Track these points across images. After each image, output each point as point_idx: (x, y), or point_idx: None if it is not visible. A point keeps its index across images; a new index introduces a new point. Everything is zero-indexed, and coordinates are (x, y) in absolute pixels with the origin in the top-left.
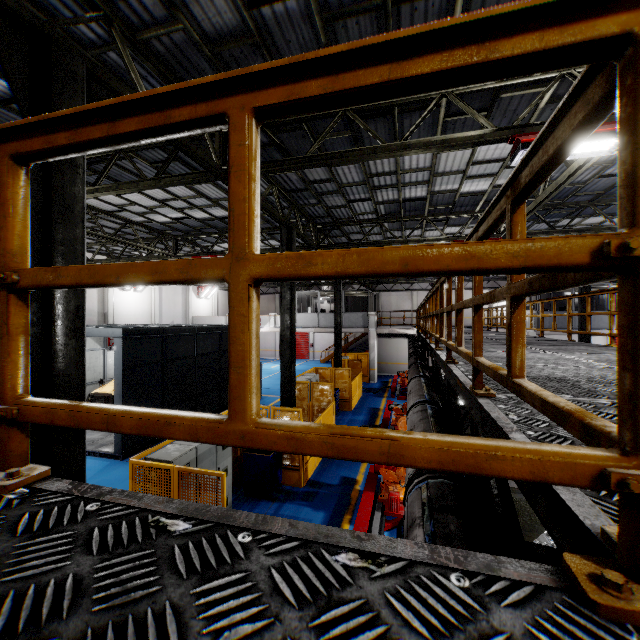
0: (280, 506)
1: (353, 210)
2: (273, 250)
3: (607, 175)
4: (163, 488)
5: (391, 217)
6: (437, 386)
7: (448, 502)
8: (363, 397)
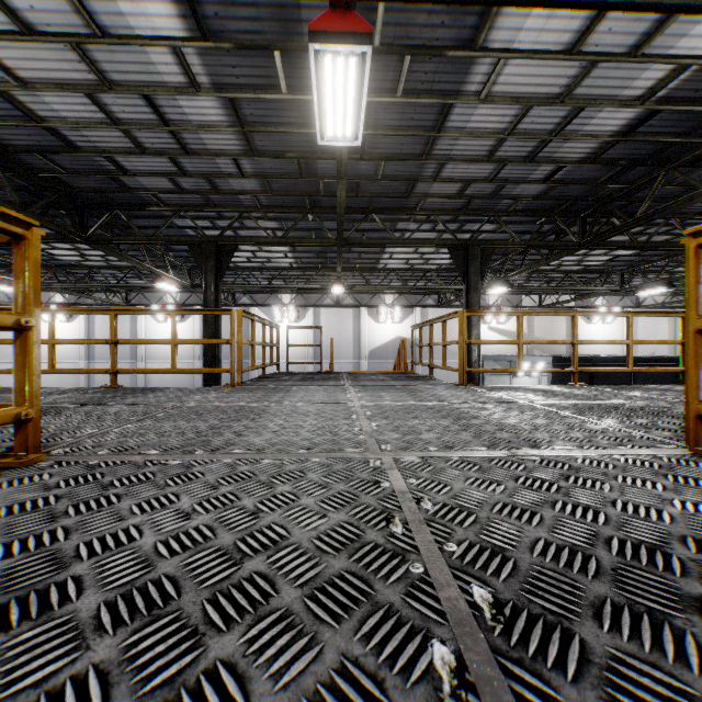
0: None
1: None
2: None
3: None
4: None
5: None
6: None
7: None
8: None
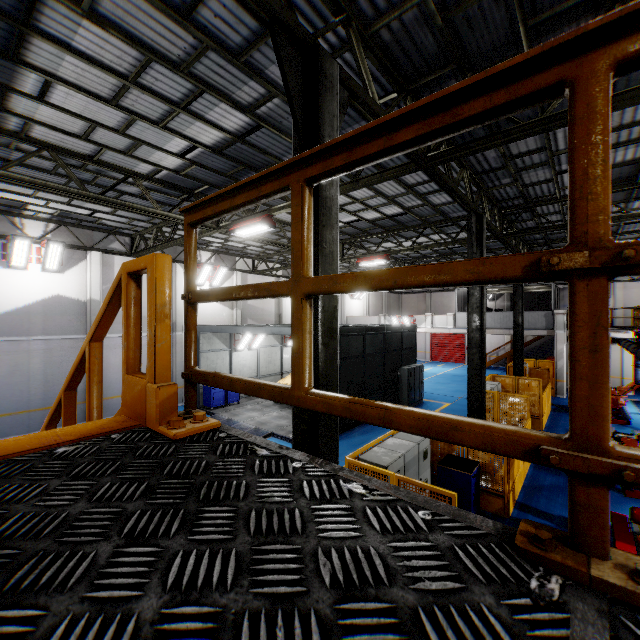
0: None
1: (559, 184)
2: (445, 244)
3: None
4: None
5: (616, 185)
6: None
7: None
8: (553, 414)
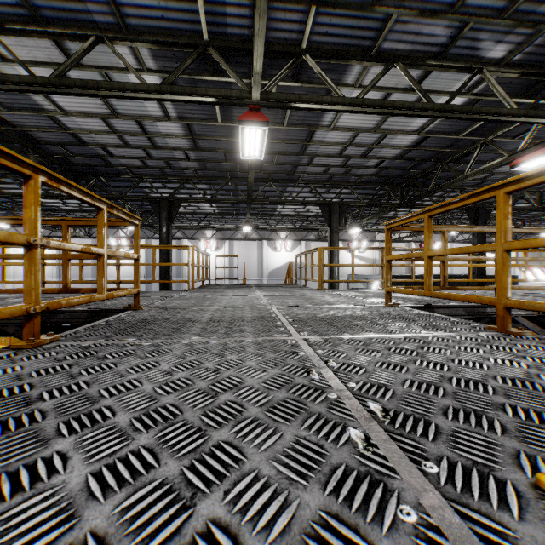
0: None
1: None
2: None
3: None
4: None
5: None
6: None
7: None
8: None
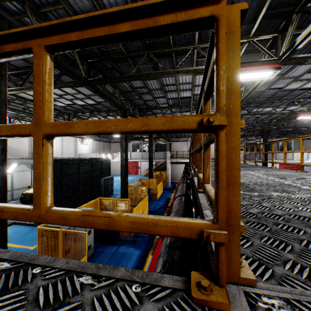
0: (118, 247)
1: (157, 102)
2: None
3: (272, 88)
4: (55, 241)
5: (175, 106)
6: (192, 187)
7: (177, 244)
8: (163, 193)
